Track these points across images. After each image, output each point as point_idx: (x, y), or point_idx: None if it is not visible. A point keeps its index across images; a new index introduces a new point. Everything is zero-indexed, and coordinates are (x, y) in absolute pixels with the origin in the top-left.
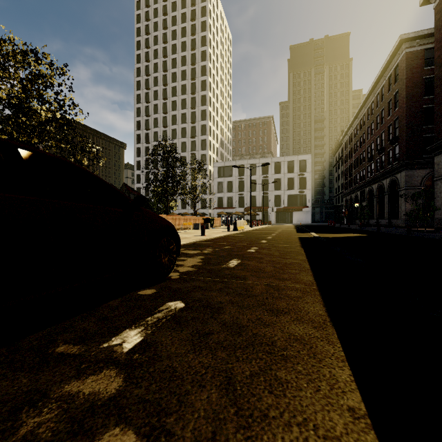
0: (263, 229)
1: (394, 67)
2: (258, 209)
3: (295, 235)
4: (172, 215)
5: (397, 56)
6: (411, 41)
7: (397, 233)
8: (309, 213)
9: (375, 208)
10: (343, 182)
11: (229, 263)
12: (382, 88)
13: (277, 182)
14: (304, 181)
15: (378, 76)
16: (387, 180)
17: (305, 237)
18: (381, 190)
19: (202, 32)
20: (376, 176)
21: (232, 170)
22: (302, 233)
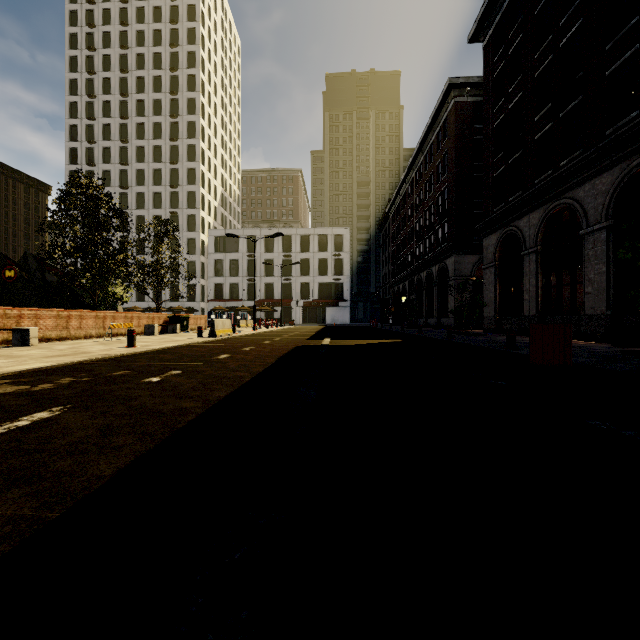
0: (267, 333)
1: (443, 119)
2: (277, 303)
3: (298, 342)
4: (95, 311)
5: (446, 105)
6: (461, 88)
7: (438, 337)
8: (347, 310)
9: (424, 304)
10: (390, 268)
11: (10, 423)
12: (431, 145)
13: (304, 264)
14: (340, 264)
15: (426, 129)
16: (437, 267)
17: (307, 346)
18: (430, 279)
19: (190, 22)
20: (425, 261)
21: (238, 243)
22: (312, 340)
